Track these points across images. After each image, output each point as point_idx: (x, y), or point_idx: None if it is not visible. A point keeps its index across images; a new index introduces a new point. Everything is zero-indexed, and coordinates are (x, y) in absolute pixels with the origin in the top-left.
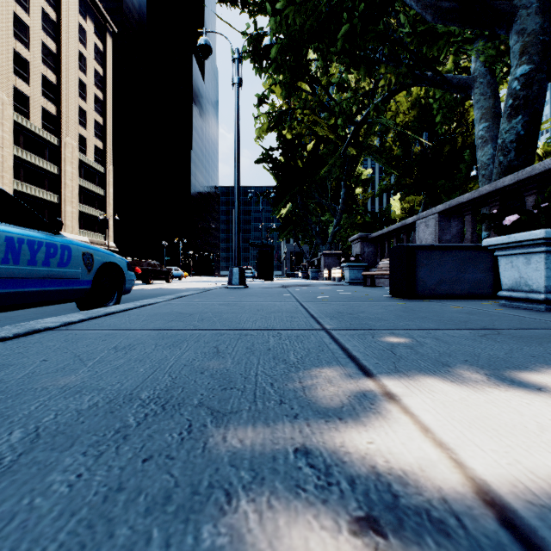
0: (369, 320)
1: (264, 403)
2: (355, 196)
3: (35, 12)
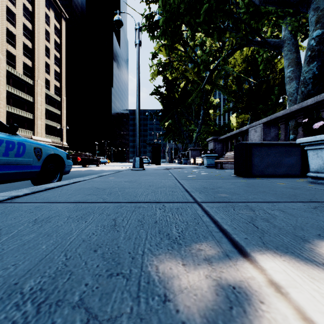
0: (227, 194)
1: (147, 300)
2: (209, 115)
3: (19, 5)
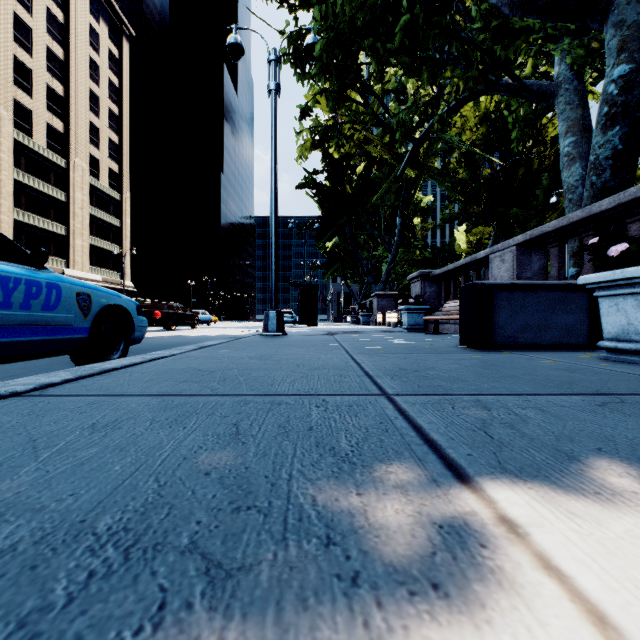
0: (442, 381)
1: (300, 543)
2: (414, 227)
3: (39, 12)
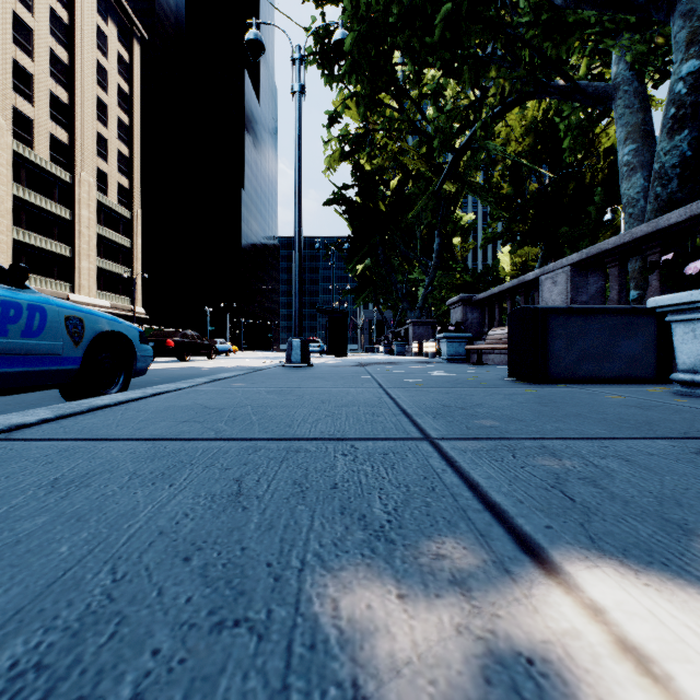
0: (495, 420)
1: (309, 698)
2: (453, 248)
3: (41, 11)
